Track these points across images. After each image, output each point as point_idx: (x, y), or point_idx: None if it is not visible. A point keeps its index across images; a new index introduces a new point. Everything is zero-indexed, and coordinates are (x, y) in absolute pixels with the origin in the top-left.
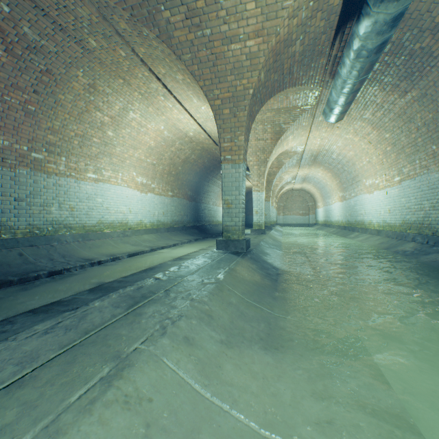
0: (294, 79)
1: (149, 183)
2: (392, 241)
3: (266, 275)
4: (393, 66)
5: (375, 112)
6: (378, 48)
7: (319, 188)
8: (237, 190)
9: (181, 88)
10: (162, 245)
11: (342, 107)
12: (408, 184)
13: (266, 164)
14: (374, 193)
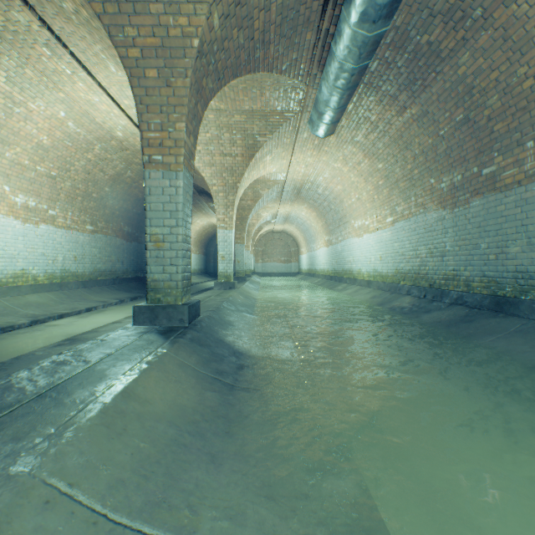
0: (271, 58)
1: (44, 207)
2: (385, 295)
3: (214, 378)
4: (394, 68)
5: (369, 133)
6: (390, 8)
7: (303, 230)
8: (174, 217)
9: (80, 35)
10: (62, 311)
11: (335, 112)
12: (402, 225)
13: (236, 192)
14: (364, 236)
